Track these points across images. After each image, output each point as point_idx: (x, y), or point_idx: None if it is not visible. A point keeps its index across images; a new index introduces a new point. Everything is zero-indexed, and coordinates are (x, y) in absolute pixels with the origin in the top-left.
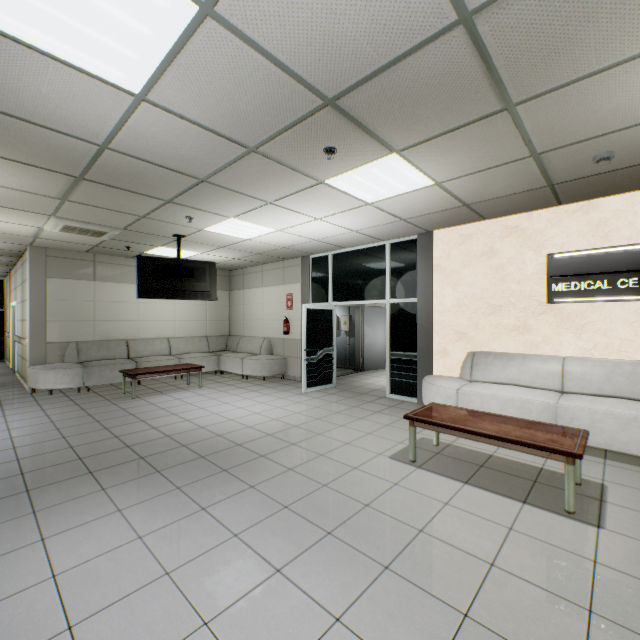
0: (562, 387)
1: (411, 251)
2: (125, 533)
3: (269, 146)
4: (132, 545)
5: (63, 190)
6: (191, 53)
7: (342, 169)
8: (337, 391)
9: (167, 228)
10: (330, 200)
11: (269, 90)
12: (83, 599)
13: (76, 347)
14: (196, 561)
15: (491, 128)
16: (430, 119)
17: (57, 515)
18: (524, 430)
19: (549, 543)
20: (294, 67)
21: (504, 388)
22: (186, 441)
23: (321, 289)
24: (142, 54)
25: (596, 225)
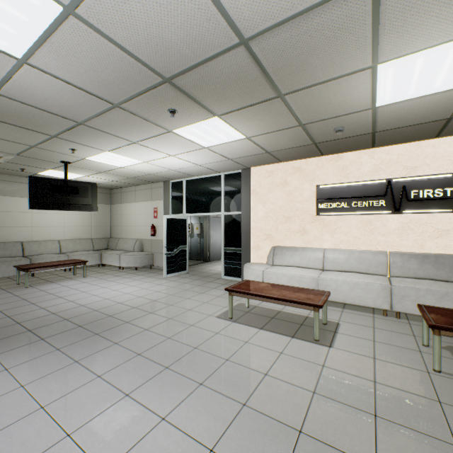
0: (323, 267)
1: (237, 180)
2: (10, 384)
3: (129, 104)
4: (15, 392)
5: None
6: (61, 36)
7: (183, 124)
8: (189, 275)
9: (55, 156)
10: (178, 143)
11: (123, 68)
12: None
13: None
14: (66, 396)
15: (273, 107)
16: (235, 98)
17: None
18: (295, 293)
19: (301, 358)
20: (139, 55)
21: (291, 269)
22: (68, 316)
23: (178, 204)
24: (21, 32)
25: (342, 169)
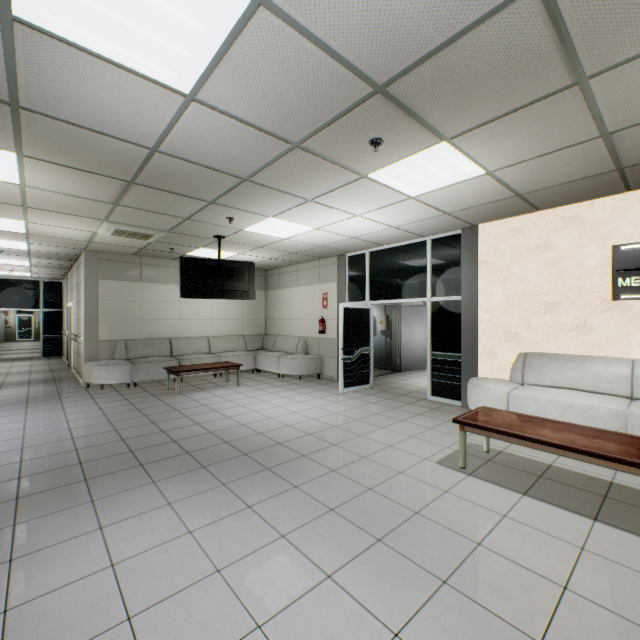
0: (631, 393)
1: (454, 247)
2: (176, 527)
3: (313, 141)
4: (183, 539)
5: (115, 195)
6: (242, 47)
7: (387, 161)
8: (375, 392)
9: (208, 229)
10: (371, 195)
11: (317, 80)
12: (140, 590)
13: (125, 345)
14: (245, 560)
15: (556, 107)
16: (487, 101)
17: (113, 505)
18: (592, 439)
19: (631, 568)
20: (345, 53)
21: (562, 392)
22: (228, 438)
23: (358, 288)
24: (194, 52)
25: None
